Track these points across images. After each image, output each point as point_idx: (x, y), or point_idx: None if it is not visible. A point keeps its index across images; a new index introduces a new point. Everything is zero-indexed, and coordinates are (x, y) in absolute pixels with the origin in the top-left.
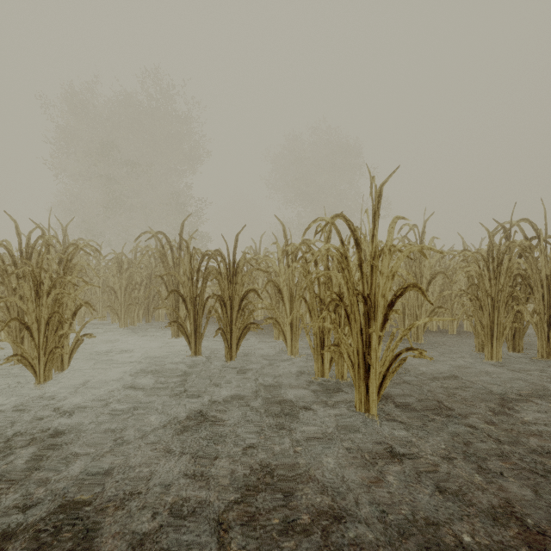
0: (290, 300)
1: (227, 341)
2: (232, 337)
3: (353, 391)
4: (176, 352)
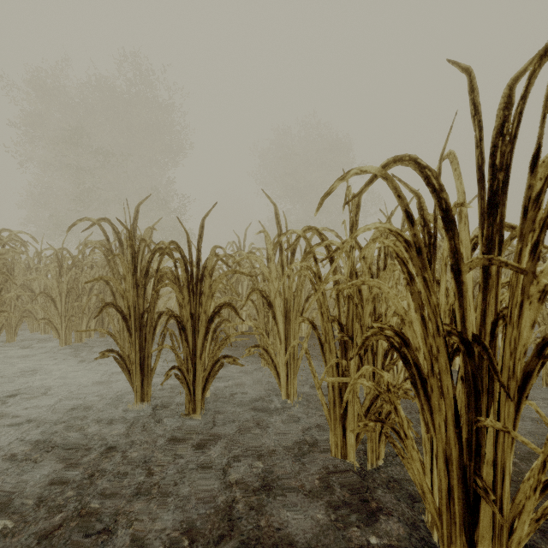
0: (285, 318)
1: (188, 384)
2: (196, 378)
3: (404, 496)
4: (117, 392)
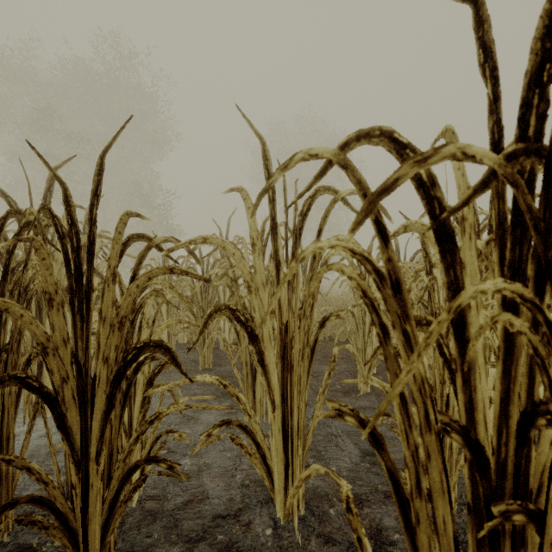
0: (282, 360)
1: (66, 522)
2: (88, 504)
3: None
4: None
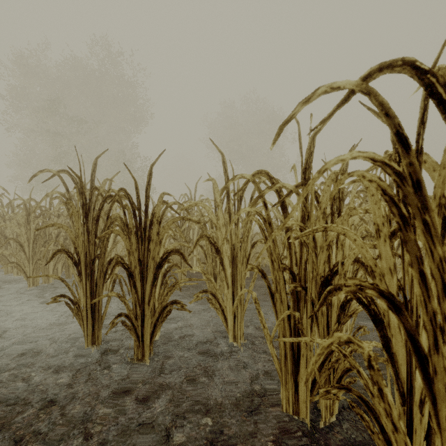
0: (232, 263)
1: (136, 330)
2: (144, 324)
3: None
4: (71, 334)
